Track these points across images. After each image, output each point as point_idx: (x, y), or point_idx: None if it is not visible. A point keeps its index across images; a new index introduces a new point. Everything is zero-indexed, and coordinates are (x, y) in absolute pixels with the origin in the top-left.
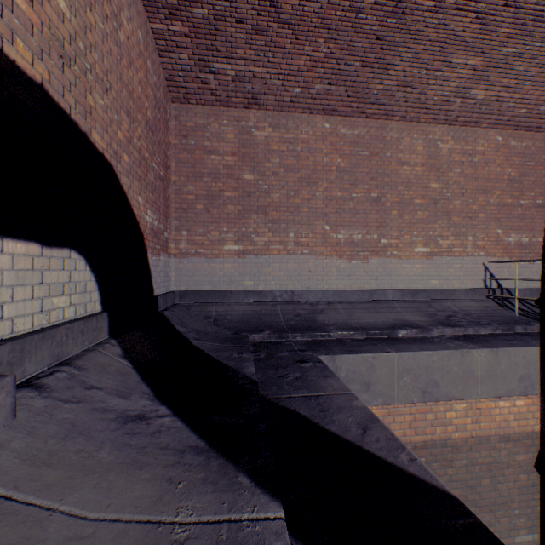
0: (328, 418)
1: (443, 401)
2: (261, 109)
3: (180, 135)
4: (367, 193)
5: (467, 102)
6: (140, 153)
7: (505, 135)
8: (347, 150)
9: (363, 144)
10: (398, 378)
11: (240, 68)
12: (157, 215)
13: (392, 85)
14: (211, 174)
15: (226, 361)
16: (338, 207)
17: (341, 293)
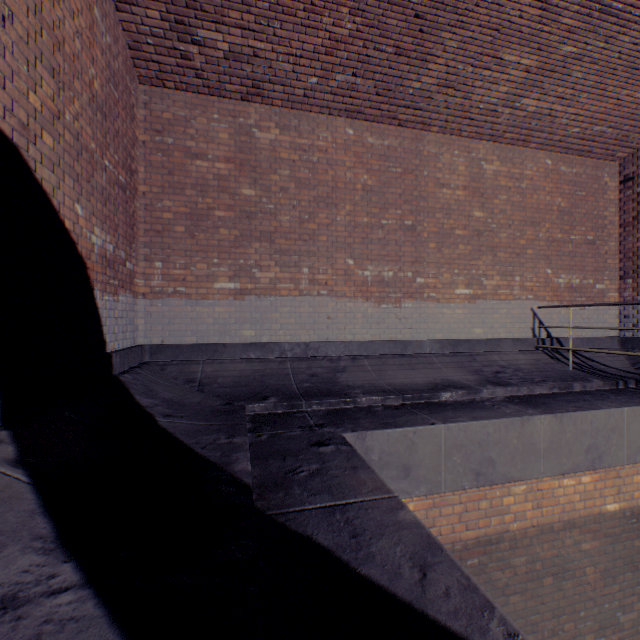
0: (364, 550)
1: (499, 484)
2: (266, 103)
3: (153, 130)
4: (400, 220)
5: (516, 114)
6: (80, 140)
7: (555, 159)
8: (375, 164)
9: (395, 158)
10: (446, 458)
11: (236, 40)
12: (112, 237)
13: (431, 84)
14: (197, 185)
15: (207, 452)
16: (364, 236)
17: (368, 345)
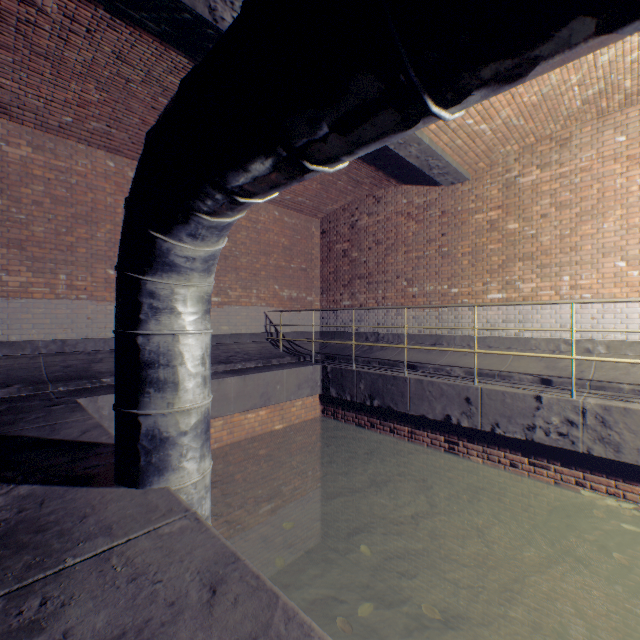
0: (56, 433)
1: None
2: (16, 121)
3: None
4: None
5: None
6: None
7: (281, 212)
8: None
9: None
10: None
11: None
12: None
13: None
14: None
15: None
16: None
17: None
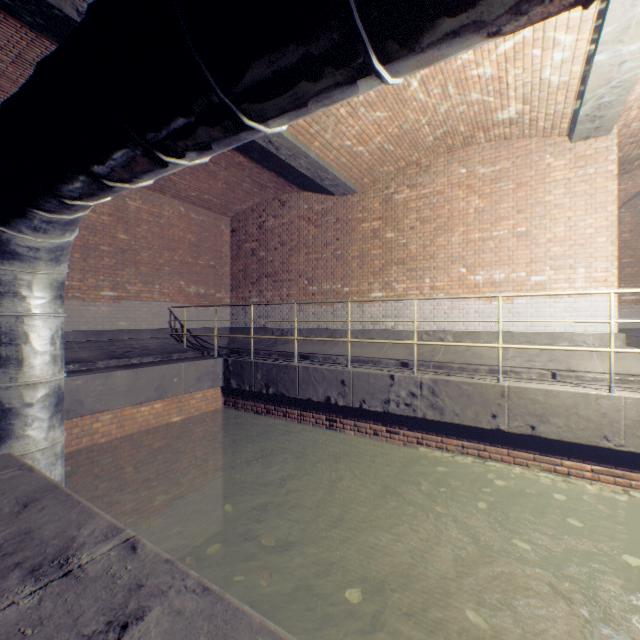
0: None
1: (91, 416)
2: None
3: None
4: None
5: None
6: None
7: (188, 208)
8: None
9: None
10: None
11: None
12: None
13: None
14: None
15: None
16: None
17: None
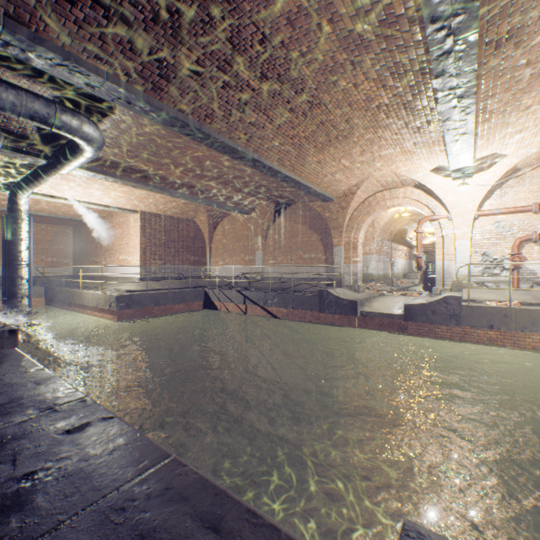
0: None
1: None
2: None
3: None
4: None
5: None
6: None
7: (47, 226)
8: None
9: None
10: None
11: None
12: None
13: None
14: None
15: None
16: None
17: None
